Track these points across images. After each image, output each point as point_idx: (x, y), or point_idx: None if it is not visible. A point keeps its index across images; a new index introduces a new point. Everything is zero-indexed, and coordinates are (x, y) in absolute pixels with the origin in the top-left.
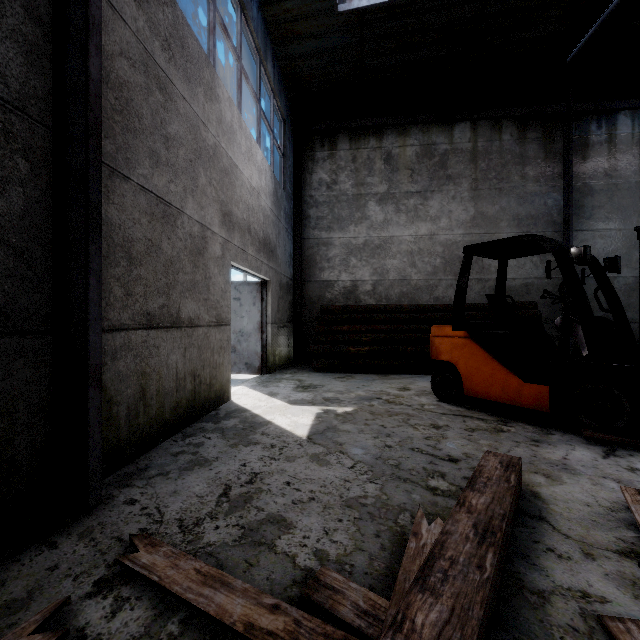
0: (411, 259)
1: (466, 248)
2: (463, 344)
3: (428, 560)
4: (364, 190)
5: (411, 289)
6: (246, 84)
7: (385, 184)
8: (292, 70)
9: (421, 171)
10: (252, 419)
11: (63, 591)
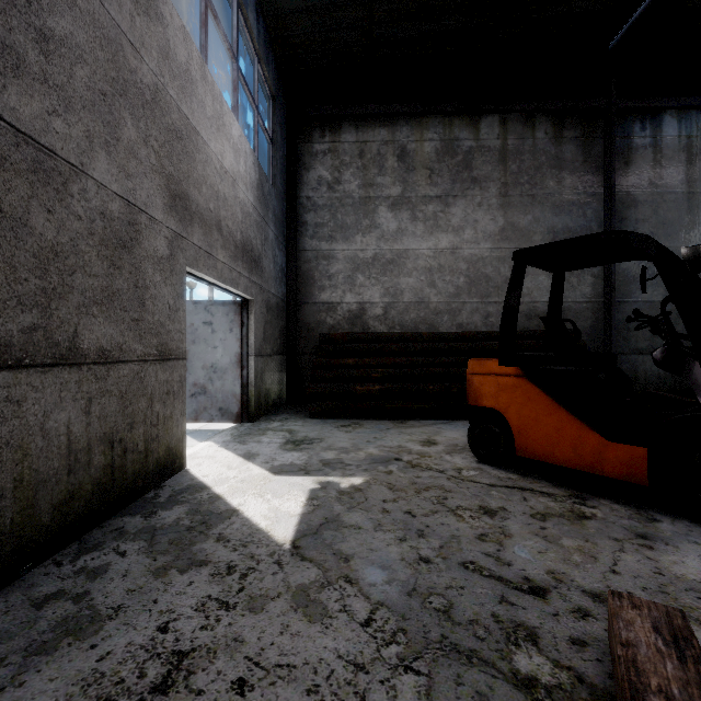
0: (430, 277)
1: (517, 253)
2: (515, 385)
3: None
4: (373, 192)
5: (430, 314)
6: (215, 27)
7: (399, 186)
8: (283, 32)
9: (442, 171)
10: (209, 506)
11: None
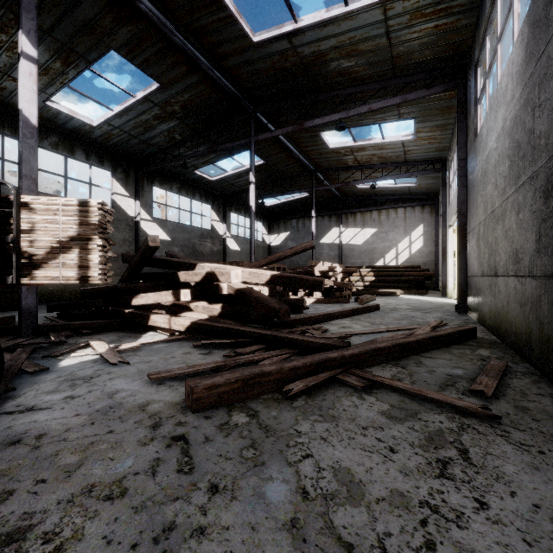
0: None
1: None
2: None
3: (321, 360)
4: None
5: None
6: None
7: None
8: None
9: None
10: None
11: (504, 409)
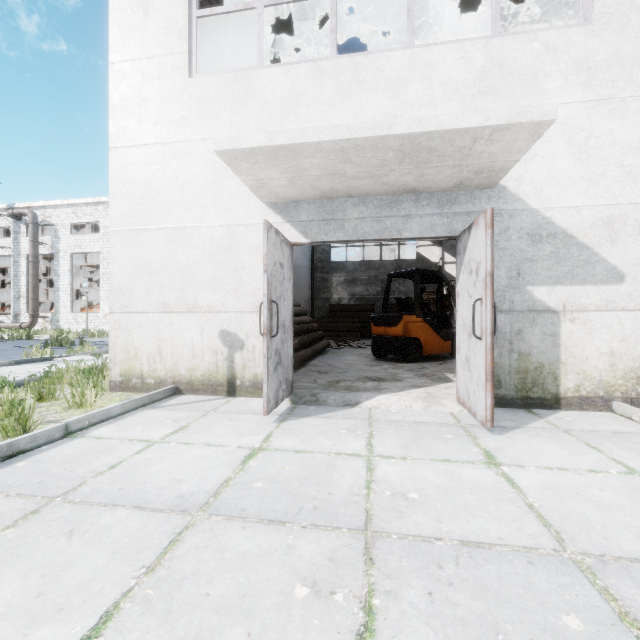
0: None
1: (417, 270)
2: (423, 326)
3: None
4: None
5: None
6: None
7: None
8: None
9: None
10: None
11: None
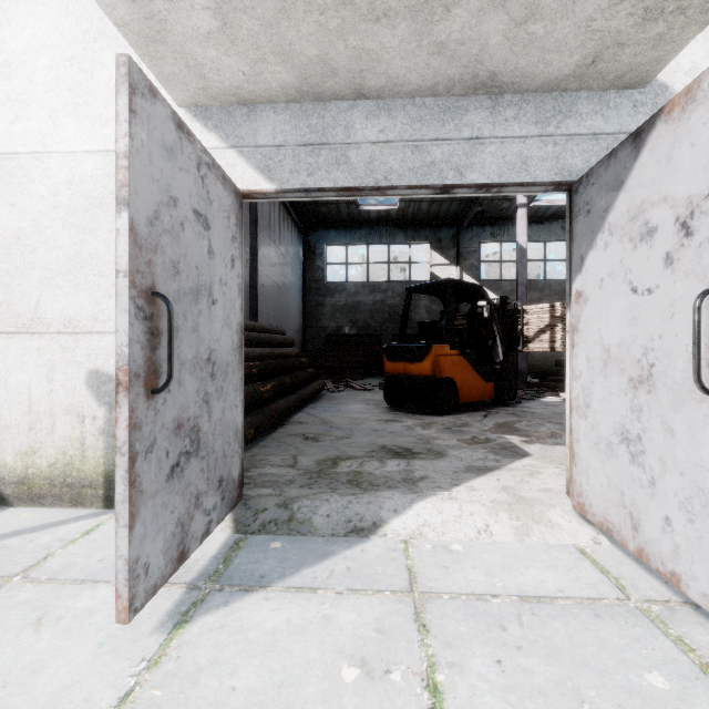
0: None
1: (450, 280)
2: (459, 361)
3: None
4: None
5: None
6: None
7: None
8: None
9: None
10: None
11: None
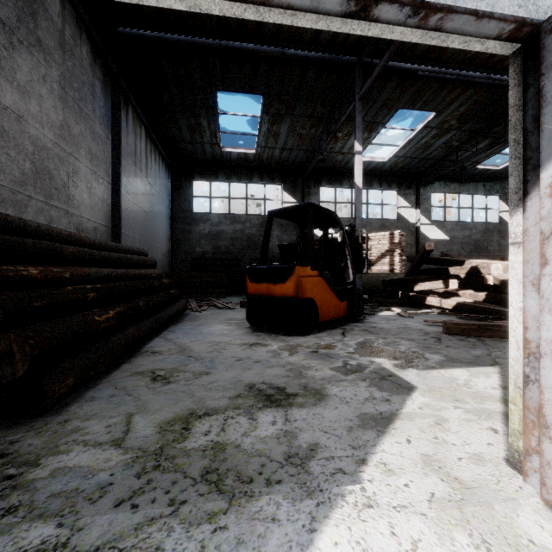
0: None
1: (310, 204)
2: (319, 281)
3: None
4: None
5: None
6: None
7: None
8: None
9: None
10: None
11: None
